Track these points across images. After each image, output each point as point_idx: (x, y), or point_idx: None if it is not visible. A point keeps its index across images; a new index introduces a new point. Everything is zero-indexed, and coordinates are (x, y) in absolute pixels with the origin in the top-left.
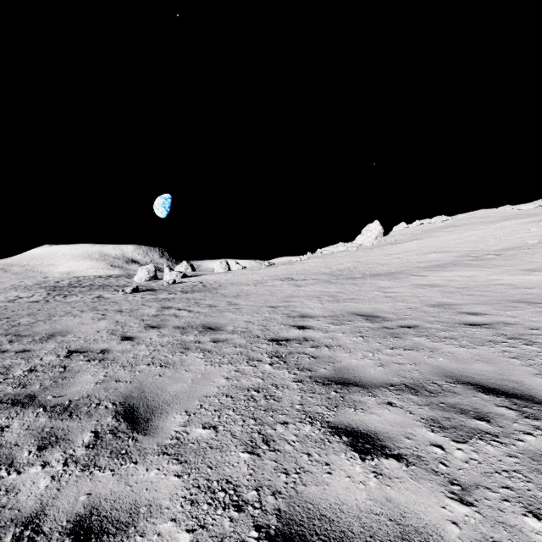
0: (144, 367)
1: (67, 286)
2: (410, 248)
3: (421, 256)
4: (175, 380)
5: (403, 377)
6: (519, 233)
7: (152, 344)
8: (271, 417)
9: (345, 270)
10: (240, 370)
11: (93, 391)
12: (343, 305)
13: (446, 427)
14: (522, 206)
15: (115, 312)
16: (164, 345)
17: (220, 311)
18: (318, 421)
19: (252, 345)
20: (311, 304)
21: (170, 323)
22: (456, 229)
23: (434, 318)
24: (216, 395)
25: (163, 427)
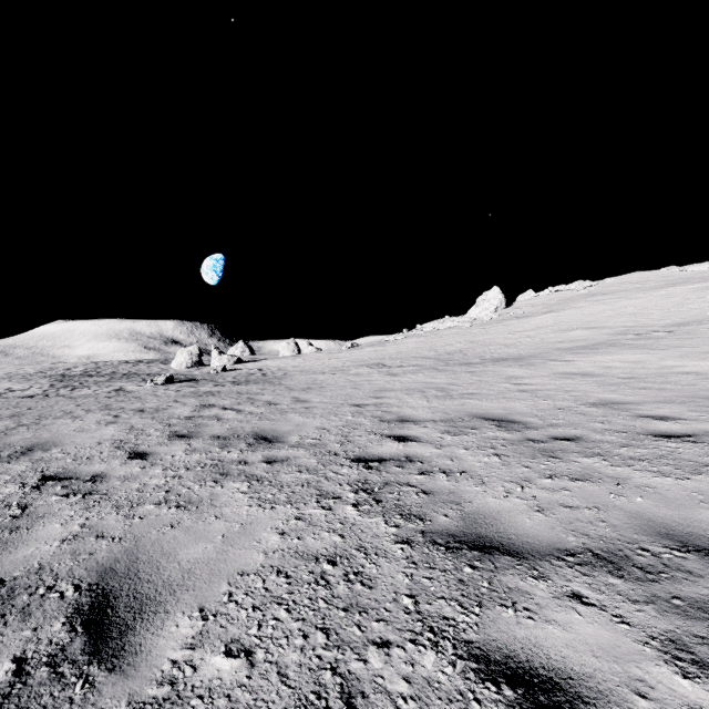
0: (150, 508)
1: (80, 375)
2: (543, 323)
3: (560, 333)
4: (195, 536)
5: (584, 535)
6: (694, 302)
7: (172, 465)
8: (357, 626)
9: (456, 353)
10: (304, 517)
11: (51, 558)
12: (459, 403)
13: (708, 663)
14: (693, 266)
15: (134, 412)
16: (191, 468)
17: (282, 411)
18: (449, 640)
19: (327, 469)
20: (412, 401)
21: (207, 431)
22: (604, 298)
23: (602, 424)
24: (259, 572)
25: (152, 649)
